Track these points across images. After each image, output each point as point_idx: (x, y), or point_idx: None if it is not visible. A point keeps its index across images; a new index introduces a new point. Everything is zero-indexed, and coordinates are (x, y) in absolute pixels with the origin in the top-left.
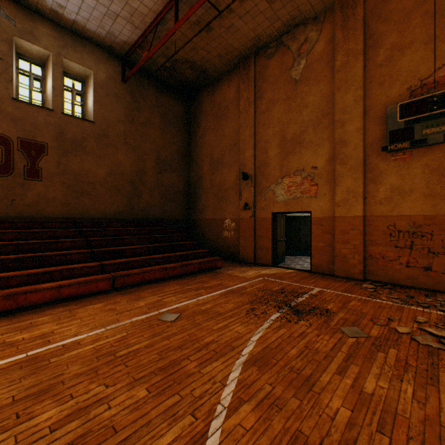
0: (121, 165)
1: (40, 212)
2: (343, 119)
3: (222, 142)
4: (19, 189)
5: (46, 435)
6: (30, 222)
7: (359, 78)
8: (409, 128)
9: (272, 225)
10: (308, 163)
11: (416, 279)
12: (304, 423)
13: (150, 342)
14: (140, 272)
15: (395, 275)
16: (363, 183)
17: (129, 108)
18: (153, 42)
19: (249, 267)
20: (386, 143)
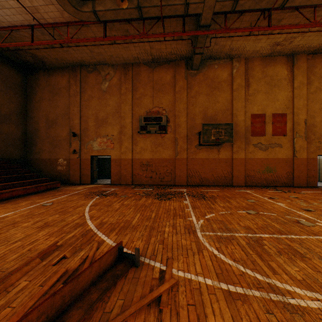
0: None
1: None
2: (125, 116)
3: (57, 110)
4: None
5: (33, 225)
6: None
7: (131, 101)
8: (146, 126)
9: (91, 162)
10: (110, 133)
11: (148, 181)
12: (109, 209)
13: (47, 210)
14: (9, 191)
15: (142, 181)
16: (132, 145)
17: None
18: (3, 34)
19: (78, 185)
20: (139, 130)
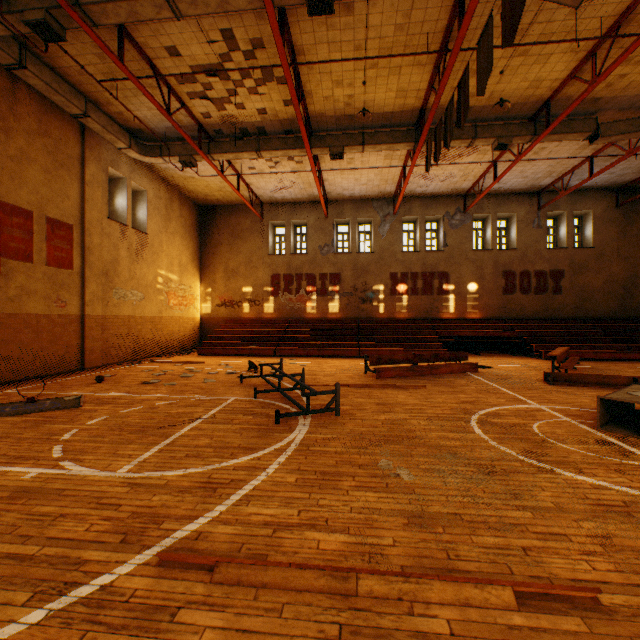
0: (613, 275)
1: (559, 314)
2: None
3: None
4: (549, 300)
5: None
6: (558, 320)
7: None
8: None
9: None
10: None
11: None
12: None
13: None
14: None
15: None
16: None
17: (620, 226)
18: None
19: None
20: None
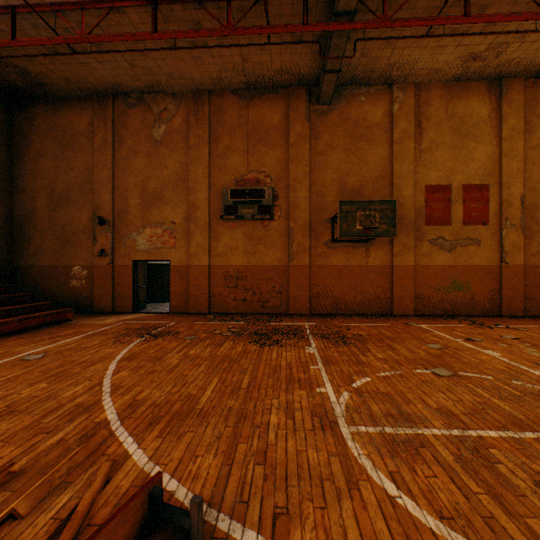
0: None
1: None
2: (196, 188)
3: (70, 176)
4: None
5: None
6: None
7: (207, 160)
8: (236, 206)
9: (134, 273)
10: (168, 218)
11: (239, 308)
12: (157, 368)
13: (27, 370)
14: None
15: (229, 307)
16: (209, 240)
17: None
18: None
19: (108, 316)
20: (223, 214)
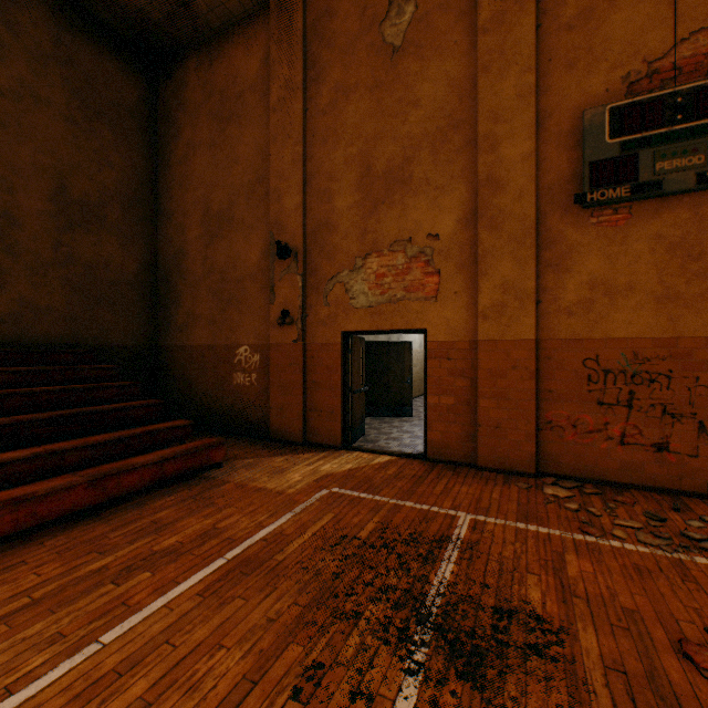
0: None
1: None
2: (496, 133)
3: (232, 175)
4: None
5: None
6: None
7: (529, 48)
8: (630, 157)
9: (344, 359)
10: (420, 227)
11: (640, 470)
12: None
13: None
14: None
15: (599, 462)
16: (535, 270)
17: None
18: None
19: (294, 455)
20: (584, 187)
